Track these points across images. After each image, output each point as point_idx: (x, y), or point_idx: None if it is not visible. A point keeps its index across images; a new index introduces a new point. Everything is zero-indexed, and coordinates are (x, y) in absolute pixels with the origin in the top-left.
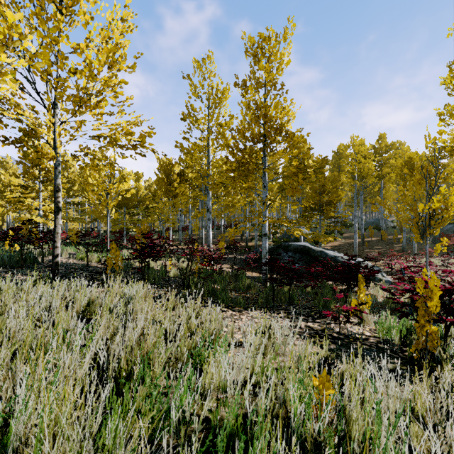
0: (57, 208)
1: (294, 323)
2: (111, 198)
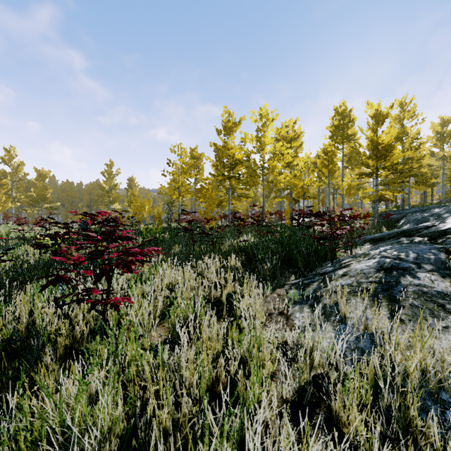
0: None
1: None
2: None
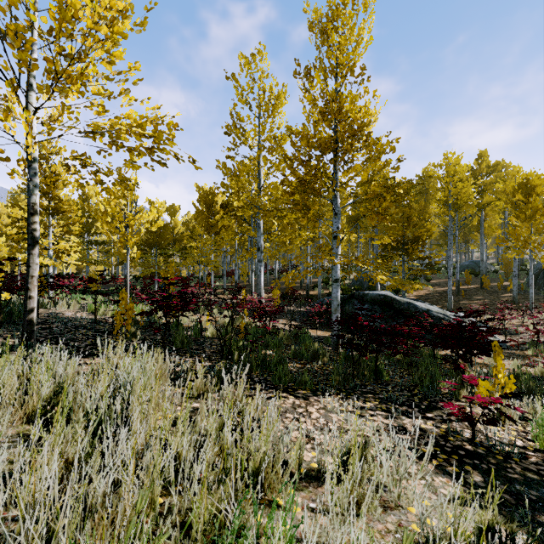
0: (31, 240)
1: (395, 422)
2: (130, 233)
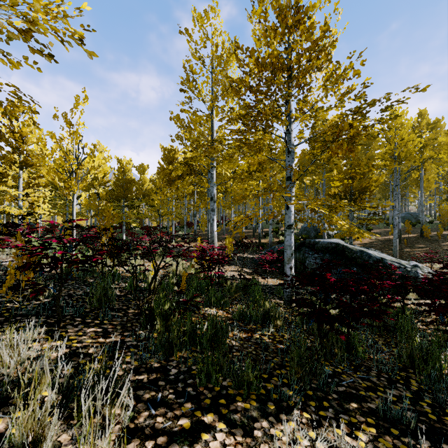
0: None
1: None
2: (74, 178)
